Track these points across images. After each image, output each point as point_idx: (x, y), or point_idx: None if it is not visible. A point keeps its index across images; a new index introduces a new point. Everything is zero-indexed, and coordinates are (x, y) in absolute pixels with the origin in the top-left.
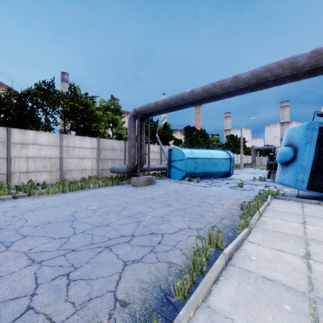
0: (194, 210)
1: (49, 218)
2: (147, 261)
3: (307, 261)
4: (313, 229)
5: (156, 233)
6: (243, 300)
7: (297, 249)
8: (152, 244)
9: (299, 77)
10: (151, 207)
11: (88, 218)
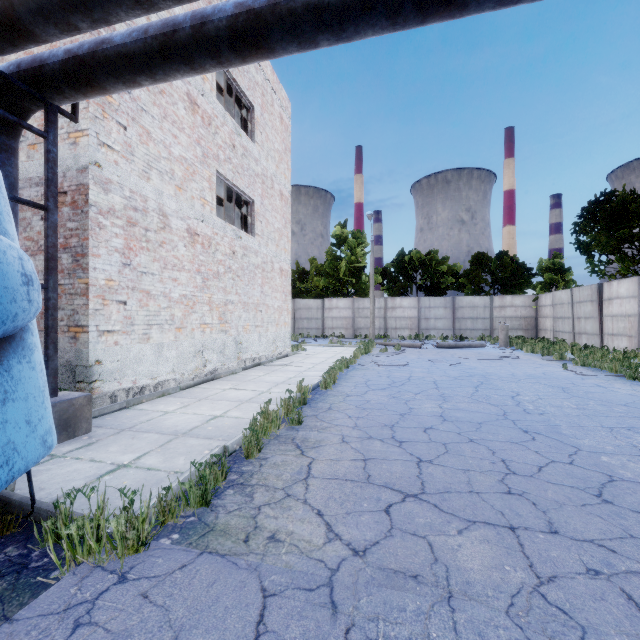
0: (383, 415)
1: (502, 385)
2: (361, 381)
3: (268, 390)
4: (220, 410)
5: (380, 389)
6: (310, 380)
7: (266, 394)
8: (371, 385)
9: (103, 25)
10: (460, 410)
11: (472, 389)
